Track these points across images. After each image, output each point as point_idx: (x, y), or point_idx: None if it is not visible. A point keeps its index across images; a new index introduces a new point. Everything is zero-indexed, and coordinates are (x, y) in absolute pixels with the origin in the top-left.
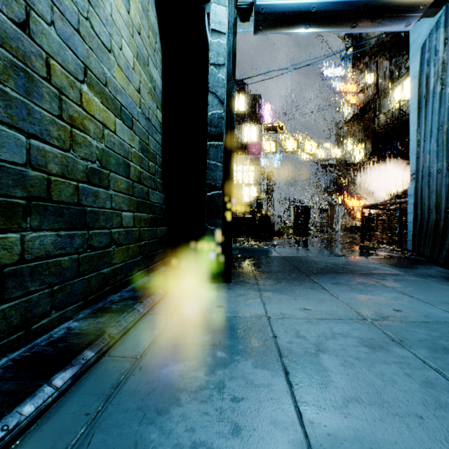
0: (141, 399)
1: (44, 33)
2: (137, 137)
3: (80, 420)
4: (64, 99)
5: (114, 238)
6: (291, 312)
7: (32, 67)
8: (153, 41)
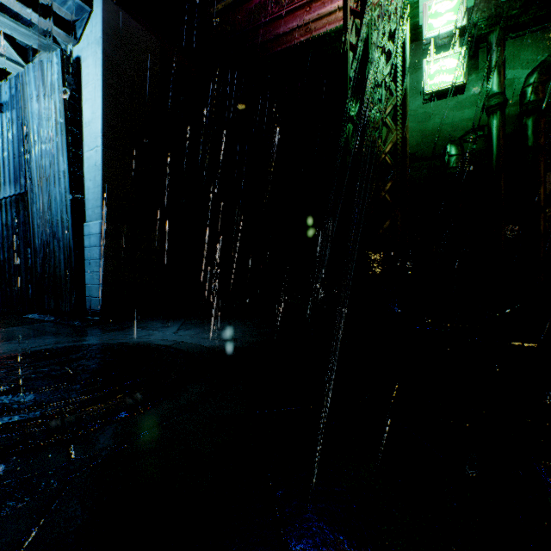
0: None
1: None
2: None
3: None
4: None
5: None
6: None
7: None
8: None
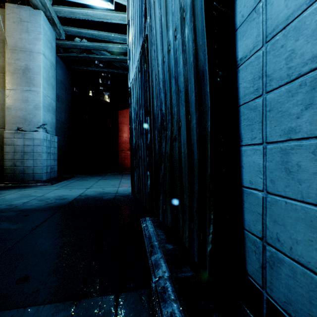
0: None
1: None
2: None
3: None
4: None
5: None
6: (110, 188)
7: None
8: None
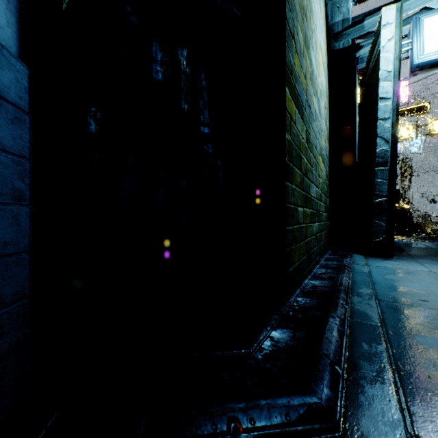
0: (383, 279)
1: (317, 144)
2: (325, 169)
3: (365, 279)
4: (318, 167)
5: (322, 227)
6: None
7: (316, 160)
8: (327, 104)
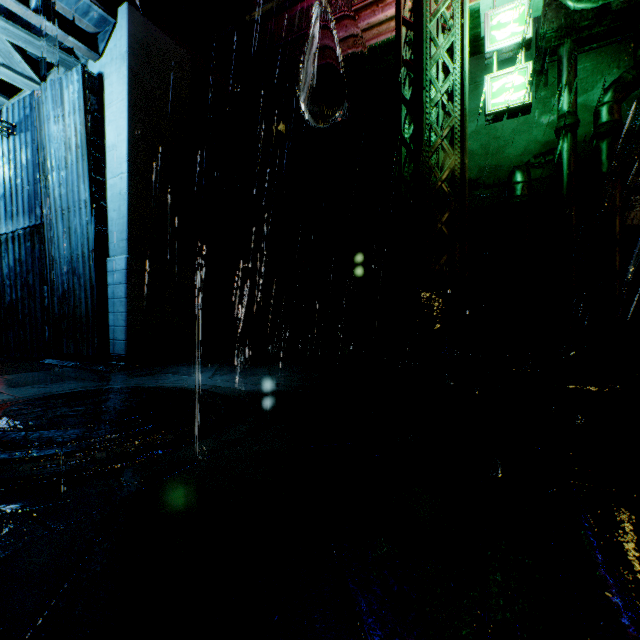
0: None
1: None
2: None
3: None
4: None
5: None
6: None
7: None
8: None
